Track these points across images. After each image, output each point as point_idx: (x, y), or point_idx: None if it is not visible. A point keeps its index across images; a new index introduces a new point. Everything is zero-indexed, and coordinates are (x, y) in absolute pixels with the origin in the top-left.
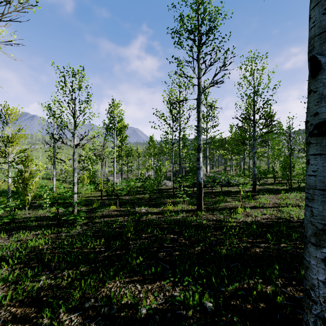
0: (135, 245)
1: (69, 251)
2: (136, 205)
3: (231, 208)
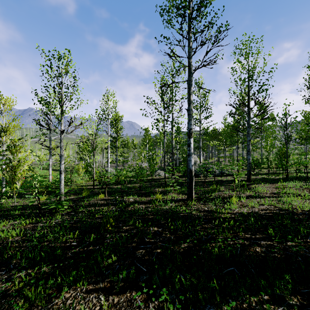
0: (112, 239)
1: (37, 245)
2: (126, 194)
3: (224, 197)
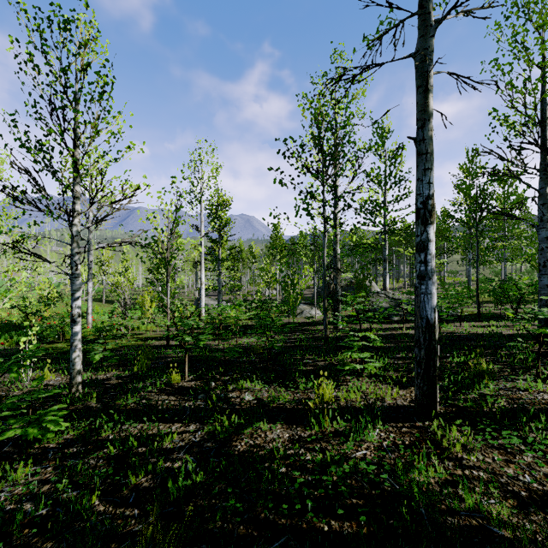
0: None
1: None
2: (234, 371)
3: (544, 412)
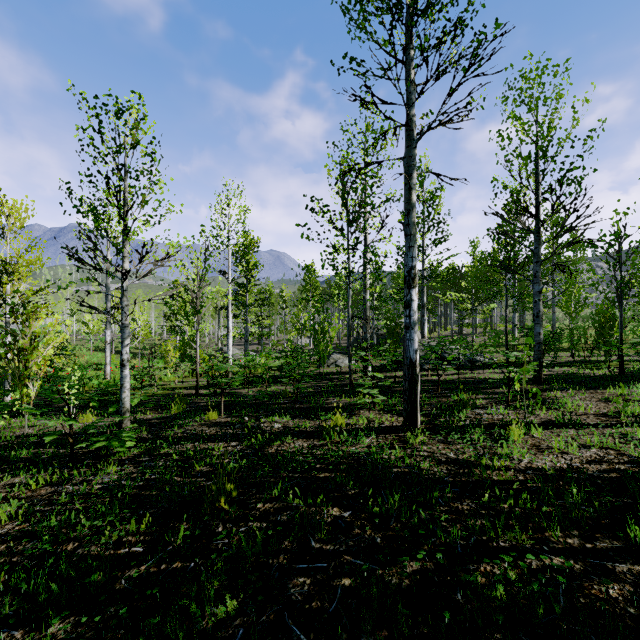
0: (231, 540)
1: (51, 552)
2: (265, 410)
3: (491, 424)
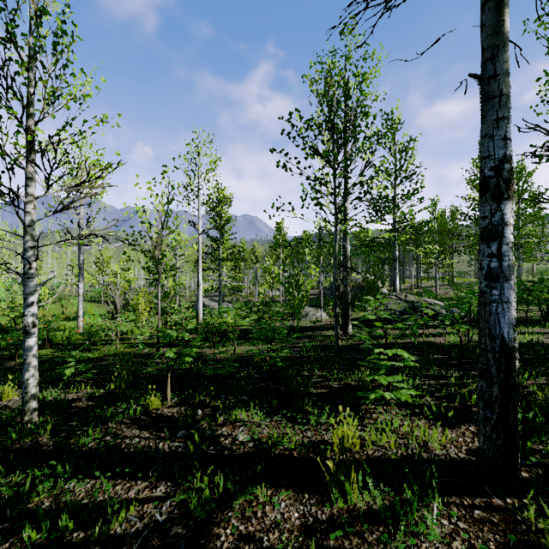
0: None
1: None
2: (228, 393)
3: None
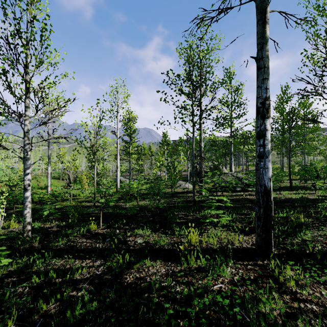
0: None
1: None
2: (133, 222)
3: None
